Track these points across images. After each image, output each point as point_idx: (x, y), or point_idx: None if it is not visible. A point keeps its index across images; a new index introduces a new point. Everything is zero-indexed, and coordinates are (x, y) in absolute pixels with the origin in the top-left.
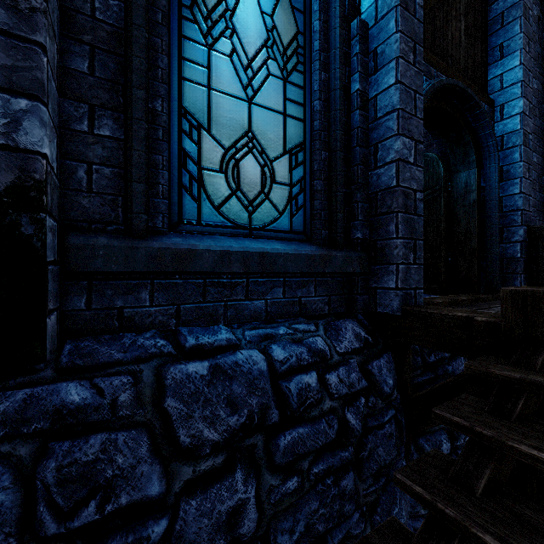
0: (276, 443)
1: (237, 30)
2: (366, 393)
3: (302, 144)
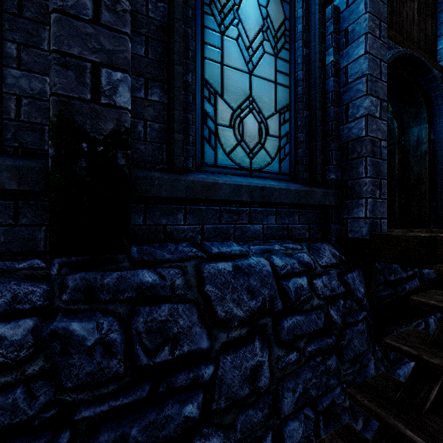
0: (281, 324)
1: (241, 19)
2: (343, 297)
3: (288, 105)
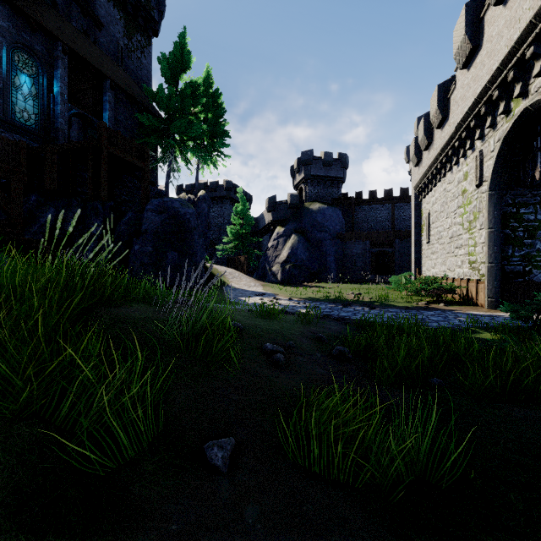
0: None
1: (23, 90)
2: None
3: (38, 114)
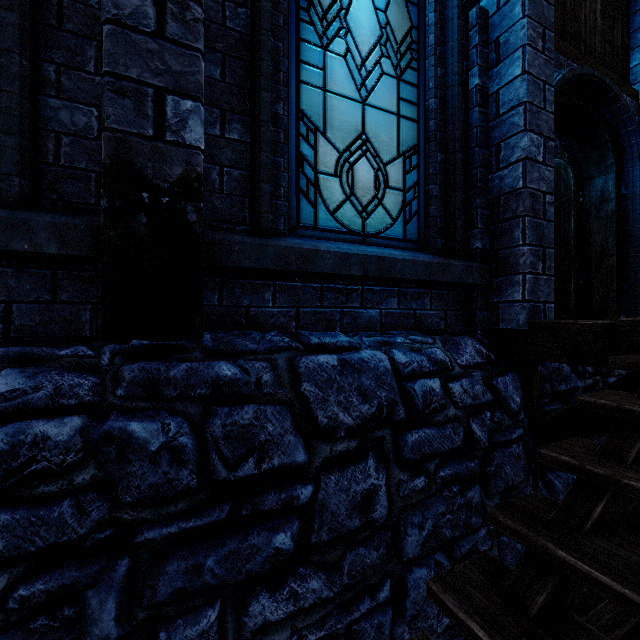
0: (404, 439)
1: (351, 29)
2: (491, 408)
3: (416, 146)
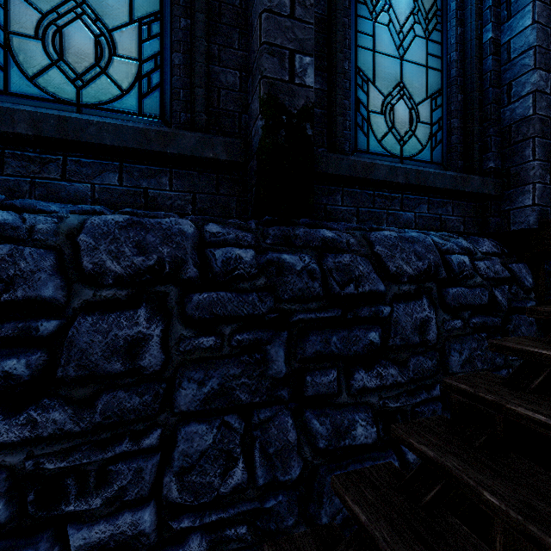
0: (446, 290)
1: (392, 4)
2: (508, 284)
3: (440, 90)
